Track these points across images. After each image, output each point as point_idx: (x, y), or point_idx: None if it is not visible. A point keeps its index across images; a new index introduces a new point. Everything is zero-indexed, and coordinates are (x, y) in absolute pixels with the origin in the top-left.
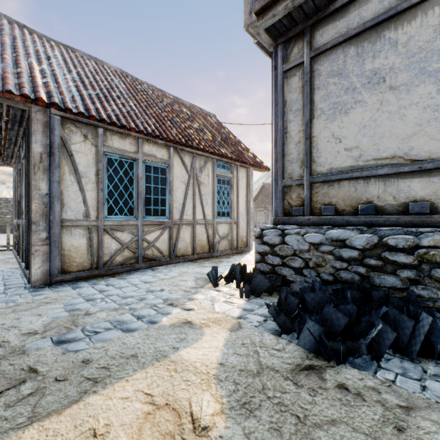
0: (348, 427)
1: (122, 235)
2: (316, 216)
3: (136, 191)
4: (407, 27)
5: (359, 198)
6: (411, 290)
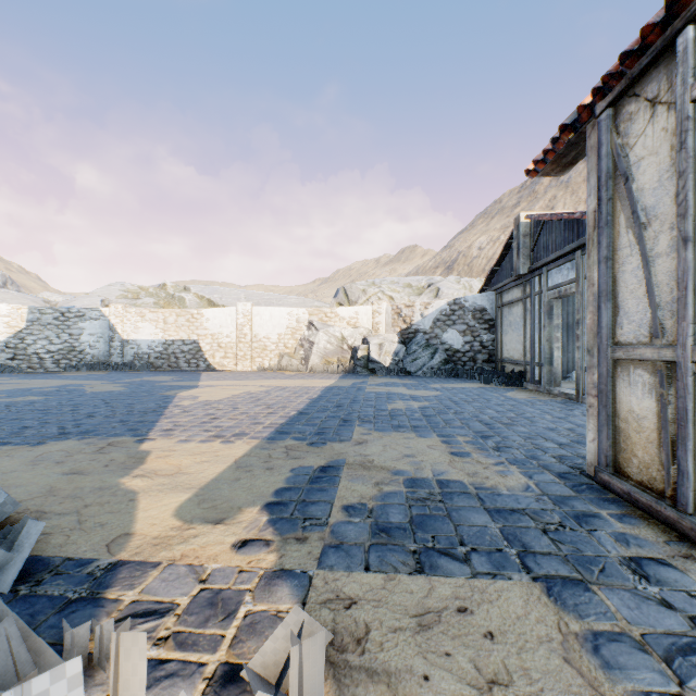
0: None
1: None
2: None
3: None
4: None
5: None
6: None
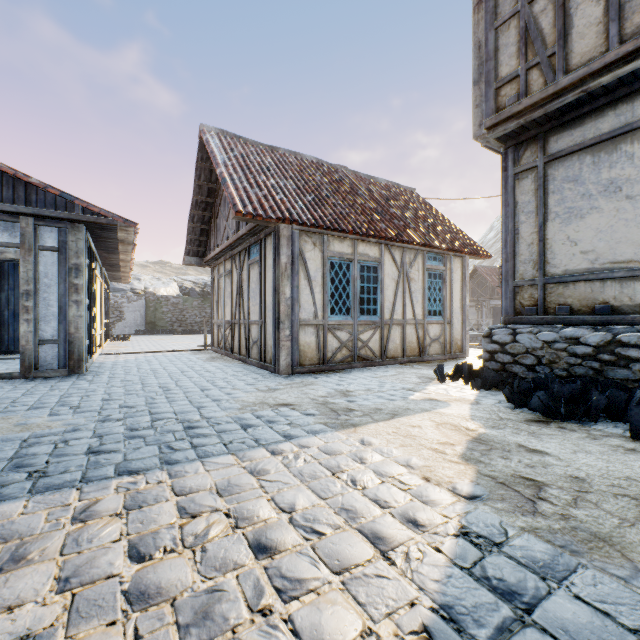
0: (561, 436)
1: (341, 334)
2: (550, 316)
3: (352, 291)
4: None
5: (595, 299)
6: None
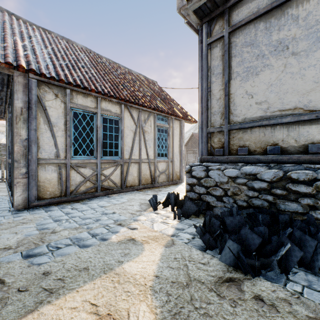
0: None
1: (85, 170)
2: (233, 156)
3: (95, 137)
4: (306, 4)
5: (267, 141)
6: (310, 214)
